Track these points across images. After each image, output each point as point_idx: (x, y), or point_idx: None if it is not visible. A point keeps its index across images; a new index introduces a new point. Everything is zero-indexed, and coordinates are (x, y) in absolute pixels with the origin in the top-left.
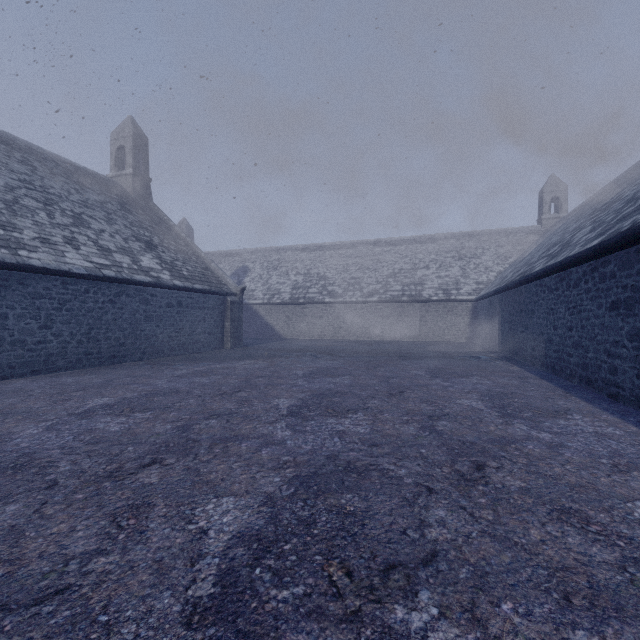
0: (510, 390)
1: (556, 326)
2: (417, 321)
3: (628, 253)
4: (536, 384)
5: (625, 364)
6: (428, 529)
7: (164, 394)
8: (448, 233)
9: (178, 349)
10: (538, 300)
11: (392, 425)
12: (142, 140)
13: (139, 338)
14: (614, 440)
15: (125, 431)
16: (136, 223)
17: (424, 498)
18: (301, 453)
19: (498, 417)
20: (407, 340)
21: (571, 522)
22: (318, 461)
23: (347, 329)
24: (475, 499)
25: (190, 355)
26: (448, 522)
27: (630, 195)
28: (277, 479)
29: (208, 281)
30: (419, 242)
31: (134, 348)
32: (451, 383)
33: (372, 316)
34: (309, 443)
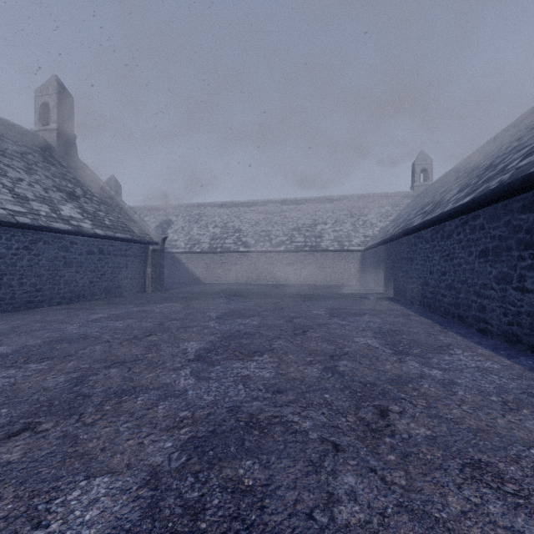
0: (398, 327)
1: (432, 271)
2: (317, 267)
3: (496, 208)
4: (418, 321)
5: (493, 303)
6: (338, 507)
7: (70, 340)
8: (342, 195)
9: (99, 294)
10: (416, 249)
11: (296, 367)
12: (67, 98)
13: (58, 284)
14: (495, 375)
15: (7, 387)
16: (58, 175)
17: (331, 459)
18: (201, 406)
19: (392, 354)
20: (309, 283)
21: (486, 481)
22: (218, 415)
23: (258, 274)
24: (384, 456)
25: (111, 299)
26: (359, 493)
27: (487, 164)
28: (168, 444)
29: (130, 231)
30: (318, 202)
31: (52, 293)
32: (347, 322)
33: (280, 263)
34: (212, 393)
